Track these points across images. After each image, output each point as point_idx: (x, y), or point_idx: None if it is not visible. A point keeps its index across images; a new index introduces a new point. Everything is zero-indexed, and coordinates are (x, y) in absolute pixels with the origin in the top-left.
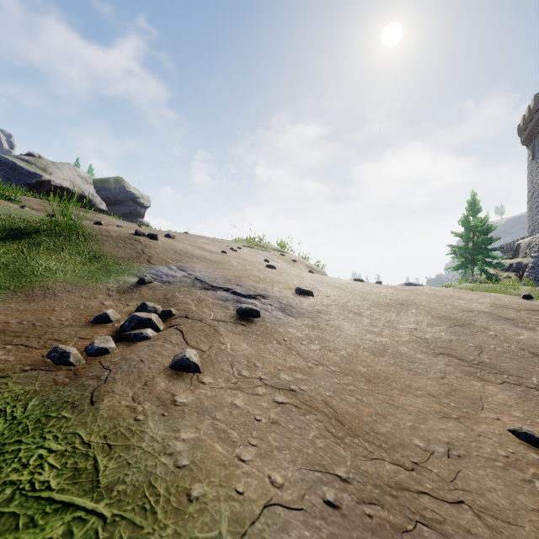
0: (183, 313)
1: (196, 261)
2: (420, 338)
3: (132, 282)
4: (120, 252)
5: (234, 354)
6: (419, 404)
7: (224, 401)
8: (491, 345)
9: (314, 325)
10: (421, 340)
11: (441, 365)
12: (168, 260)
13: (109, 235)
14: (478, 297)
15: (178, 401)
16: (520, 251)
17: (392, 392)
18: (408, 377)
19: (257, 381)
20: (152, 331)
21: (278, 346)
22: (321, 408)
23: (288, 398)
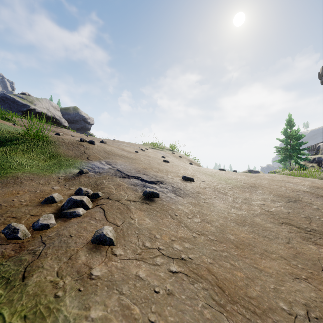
0: (106, 195)
1: (118, 158)
2: (268, 211)
3: (75, 173)
4: (70, 152)
5: (140, 227)
6: (276, 267)
7: (130, 272)
8: (316, 216)
9: (196, 203)
10: (268, 213)
11: (285, 232)
12: (100, 157)
13: (63, 141)
14: (301, 181)
15: (93, 274)
16: (320, 150)
17: (254, 256)
18: (264, 243)
19: (156, 251)
20: (83, 210)
21: (171, 220)
22: (205, 276)
23: (180, 267)
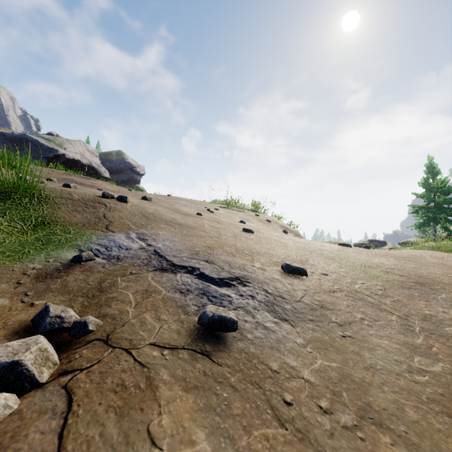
0: (105, 329)
1: (163, 226)
2: None
3: (66, 259)
4: (77, 216)
5: None
6: None
7: None
8: None
9: (325, 340)
10: None
11: None
12: (131, 226)
13: (70, 197)
14: None
15: None
16: None
17: None
18: None
19: None
20: (3, 404)
21: (277, 432)
22: None
23: None
